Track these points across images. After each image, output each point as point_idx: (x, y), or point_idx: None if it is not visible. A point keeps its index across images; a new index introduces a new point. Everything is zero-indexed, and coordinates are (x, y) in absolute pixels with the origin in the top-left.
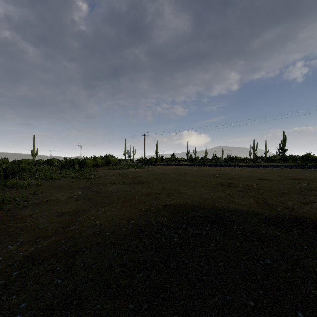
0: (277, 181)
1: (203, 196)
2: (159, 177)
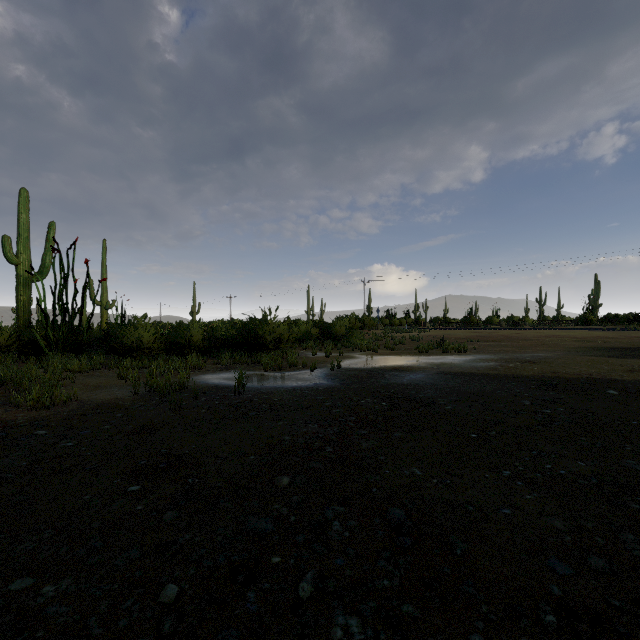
0: (628, 338)
1: (585, 344)
2: (489, 338)
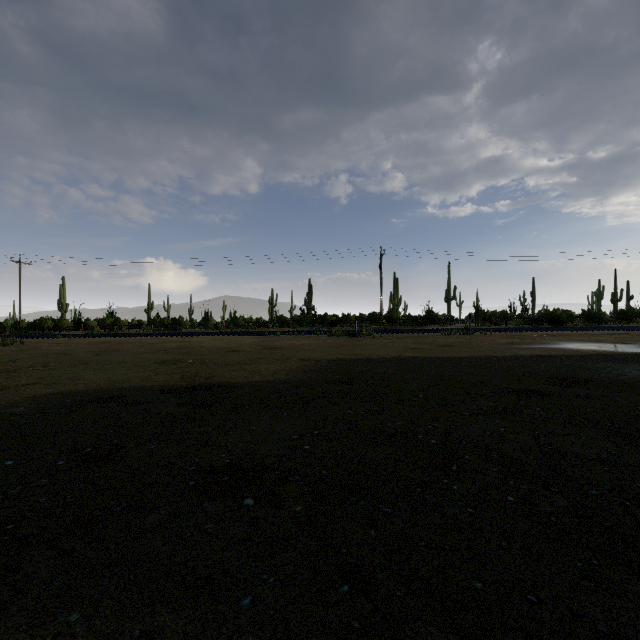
0: (246, 352)
1: (113, 379)
2: (48, 359)
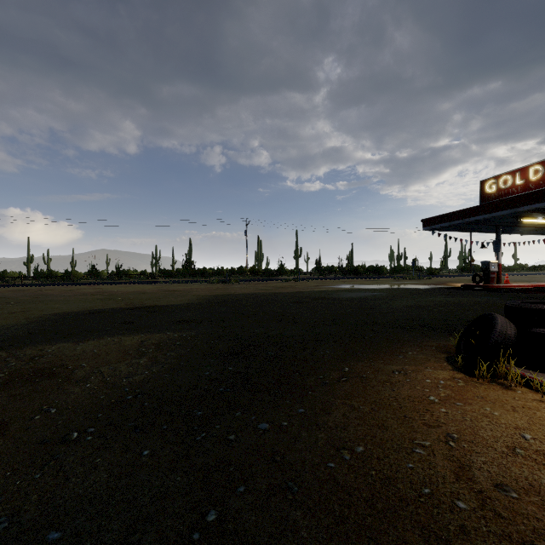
0: (154, 293)
1: (81, 307)
2: None
